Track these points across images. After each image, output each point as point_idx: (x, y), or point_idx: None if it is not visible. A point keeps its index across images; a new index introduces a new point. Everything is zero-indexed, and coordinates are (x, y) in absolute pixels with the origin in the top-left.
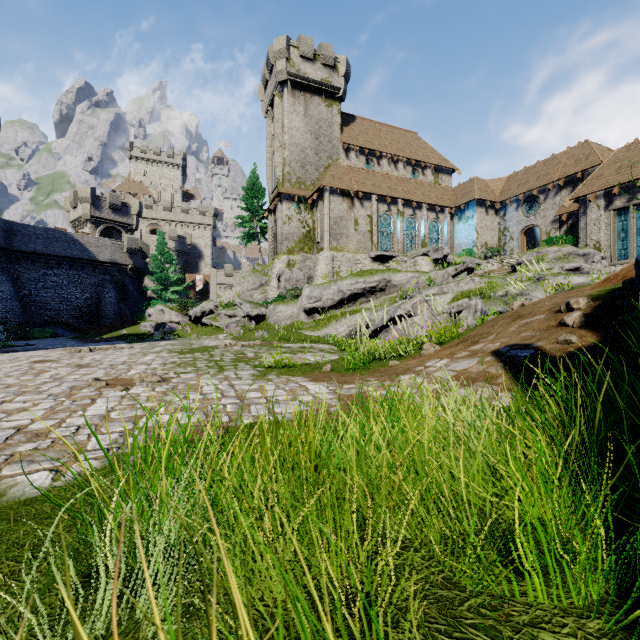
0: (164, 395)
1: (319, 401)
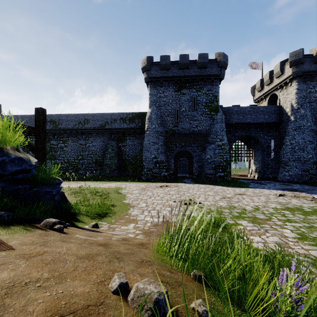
0: (163, 204)
1: (136, 216)
